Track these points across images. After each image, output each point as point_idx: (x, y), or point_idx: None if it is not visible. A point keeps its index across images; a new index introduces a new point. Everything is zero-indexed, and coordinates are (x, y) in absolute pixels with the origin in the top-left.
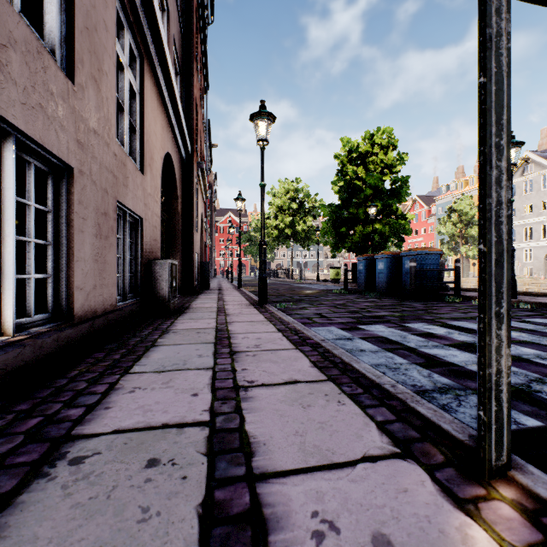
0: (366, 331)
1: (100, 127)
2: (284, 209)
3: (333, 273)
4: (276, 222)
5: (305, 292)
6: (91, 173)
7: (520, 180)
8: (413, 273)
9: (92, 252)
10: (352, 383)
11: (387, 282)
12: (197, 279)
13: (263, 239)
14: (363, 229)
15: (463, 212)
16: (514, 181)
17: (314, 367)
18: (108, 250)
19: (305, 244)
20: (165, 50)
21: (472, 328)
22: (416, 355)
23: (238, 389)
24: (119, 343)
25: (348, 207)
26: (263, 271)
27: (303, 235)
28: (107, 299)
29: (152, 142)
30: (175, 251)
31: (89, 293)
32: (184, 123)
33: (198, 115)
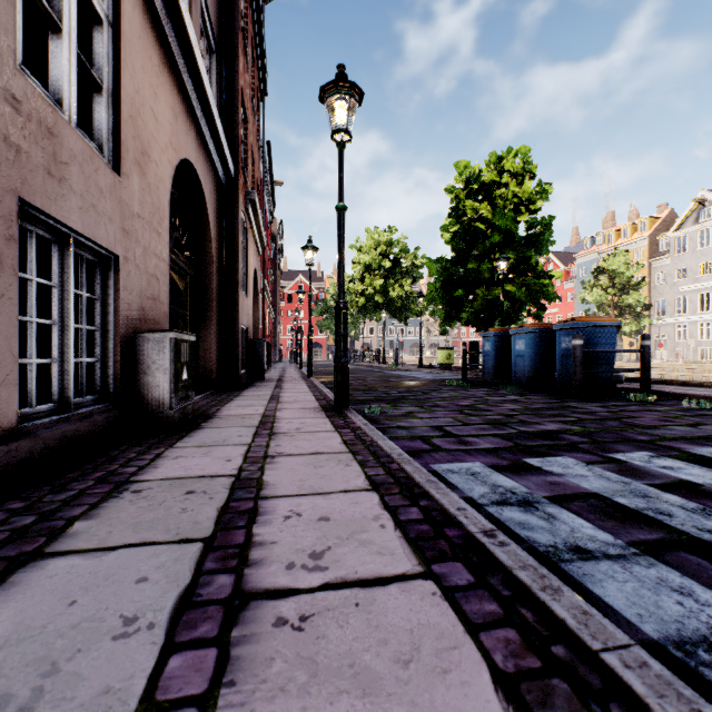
0: (548, 475)
1: None
2: (373, 269)
3: (443, 356)
4: (362, 286)
5: (406, 384)
6: None
7: (693, 230)
8: (578, 357)
9: None
10: None
11: (531, 369)
12: (245, 364)
13: (342, 299)
14: (488, 292)
15: (617, 273)
16: (684, 231)
17: None
18: None
19: (402, 317)
20: None
21: None
22: None
23: None
24: None
25: (465, 261)
26: (342, 353)
27: (400, 304)
28: None
29: (146, 125)
30: (208, 322)
31: None
32: (217, 119)
33: (248, 124)
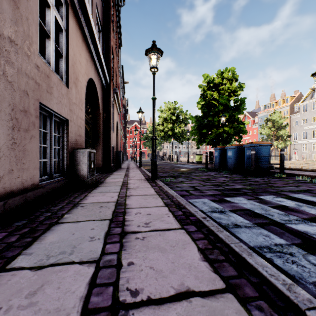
0: (232, 203)
1: (18, 39)
2: (167, 120)
3: (198, 158)
4: (163, 127)
5: (181, 170)
6: (6, 74)
7: (309, 102)
8: (253, 158)
9: (7, 141)
10: (260, 298)
11: (234, 164)
12: (113, 161)
13: (154, 135)
14: (217, 130)
15: (275, 121)
16: (306, 102)
17: (205, 261)
18: (28, 141)
19: (180, 141)
20: (85, 2)
21: (313, 201)
22: (288, 232)
23: (116, 313)
24: (29, 219)
25: (207, 117)
26: (154, 157)
27: (179, 135)
28: (27, 180)
29: (77, 67)
30: (98, 144)
31: (2, 177)
32: (103, 60)
33: (114, 59)
